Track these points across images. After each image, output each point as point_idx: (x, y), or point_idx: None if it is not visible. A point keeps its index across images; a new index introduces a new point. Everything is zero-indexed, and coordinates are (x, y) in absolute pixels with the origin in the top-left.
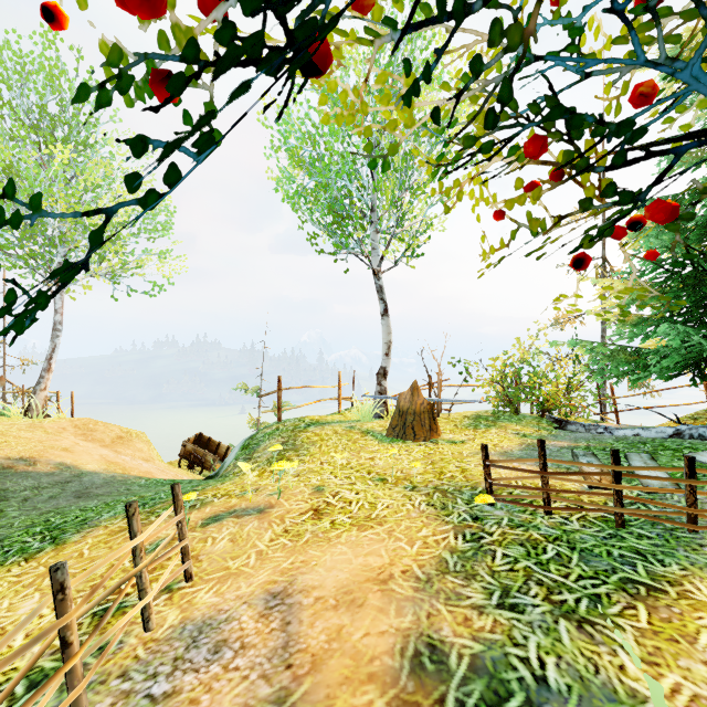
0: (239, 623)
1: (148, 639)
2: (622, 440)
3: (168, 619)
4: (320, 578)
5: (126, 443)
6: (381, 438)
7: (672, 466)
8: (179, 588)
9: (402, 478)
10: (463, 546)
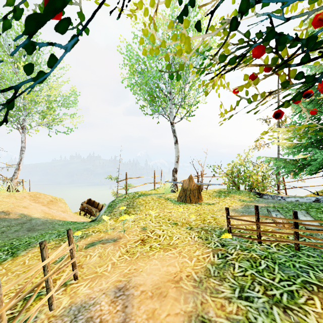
0: (100, 306)
1: (51, 315)
2: (290, 203)
3: (63, 303)
4: (144, 279)
5: (54, 203)
6: (174, 202)
7: (318, 217)
8: (70, 284)
9: (185, 223)
10: (217, 261)
